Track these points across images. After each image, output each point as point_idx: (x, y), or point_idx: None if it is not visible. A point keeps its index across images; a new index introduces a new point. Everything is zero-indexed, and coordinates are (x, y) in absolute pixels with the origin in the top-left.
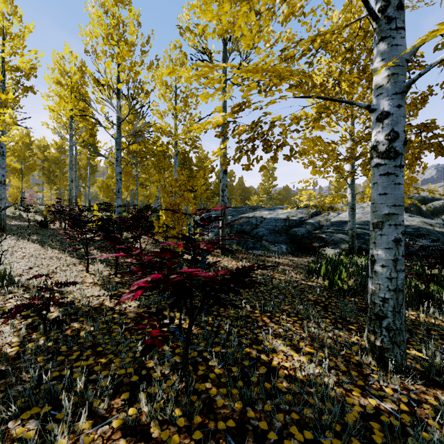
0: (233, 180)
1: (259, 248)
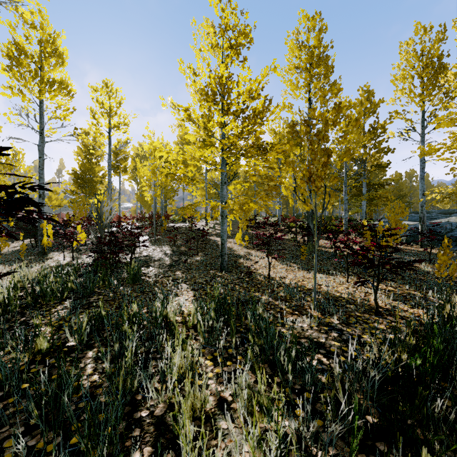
0: (414, 181)
1: (454, 246)
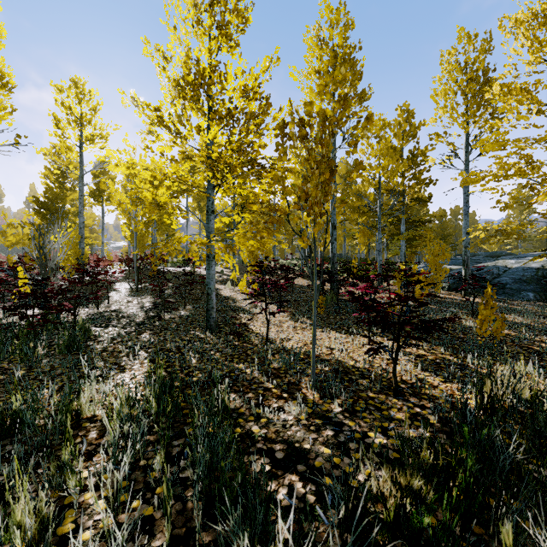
0: (459, 219)
1: (501, 294)
